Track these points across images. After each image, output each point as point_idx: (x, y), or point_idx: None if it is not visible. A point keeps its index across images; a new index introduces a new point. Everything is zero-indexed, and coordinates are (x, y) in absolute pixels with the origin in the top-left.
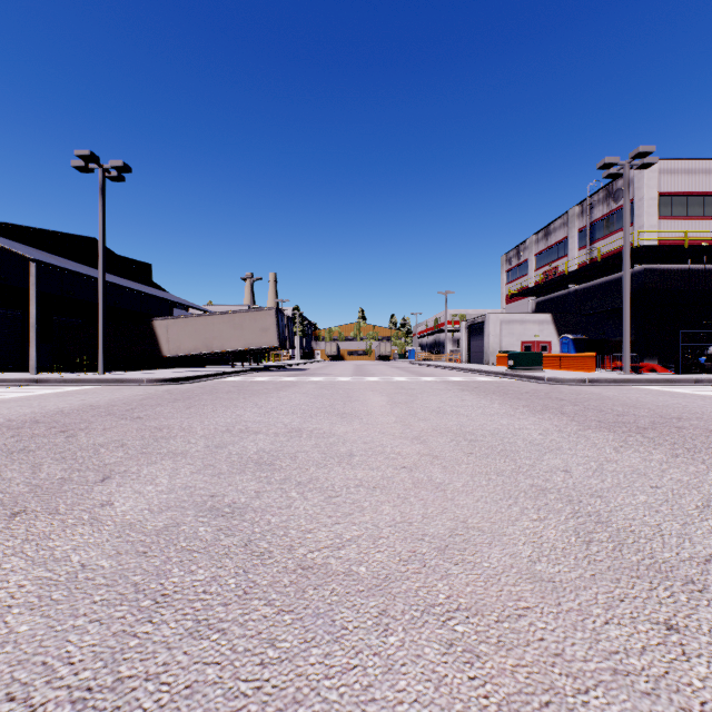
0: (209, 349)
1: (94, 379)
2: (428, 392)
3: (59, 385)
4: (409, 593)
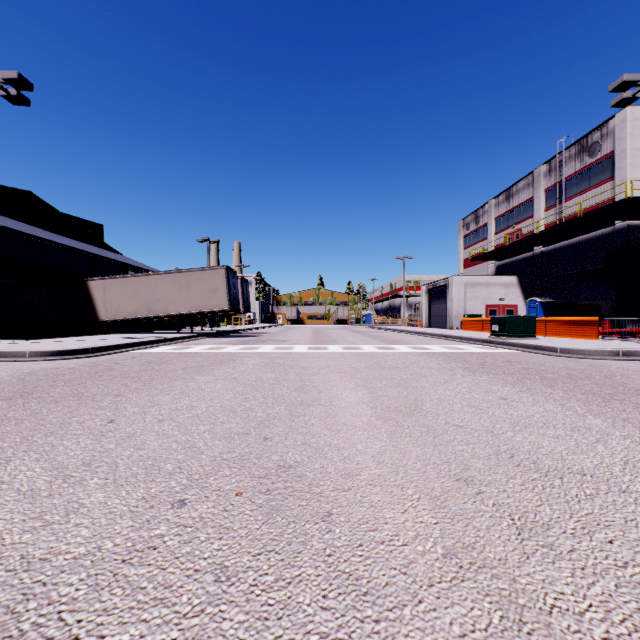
0: (151, 313)
1: None
2: (424, 375)
3: None
4: None
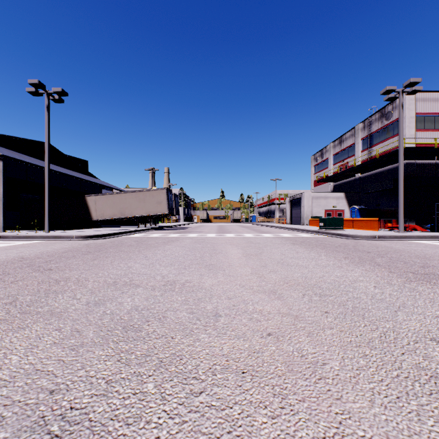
0: (123, 215)
1: (39, 236)
2: (270, 245)
3: (14, 240)
4: None
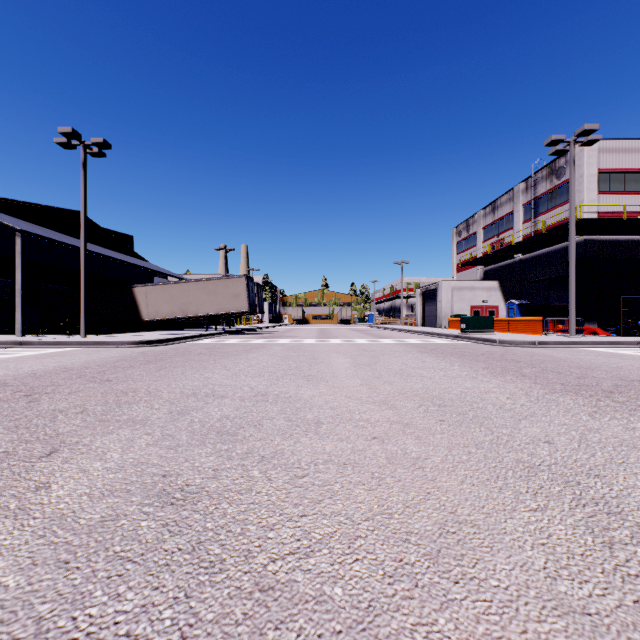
0: (185, 314)
1: (74, 342)
2: (389, 353)
3: (42, 347)
4: (403, 637)
